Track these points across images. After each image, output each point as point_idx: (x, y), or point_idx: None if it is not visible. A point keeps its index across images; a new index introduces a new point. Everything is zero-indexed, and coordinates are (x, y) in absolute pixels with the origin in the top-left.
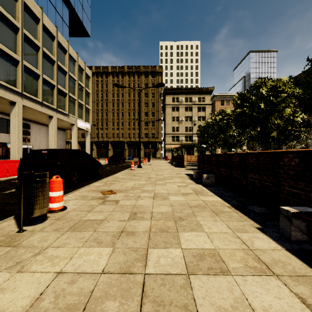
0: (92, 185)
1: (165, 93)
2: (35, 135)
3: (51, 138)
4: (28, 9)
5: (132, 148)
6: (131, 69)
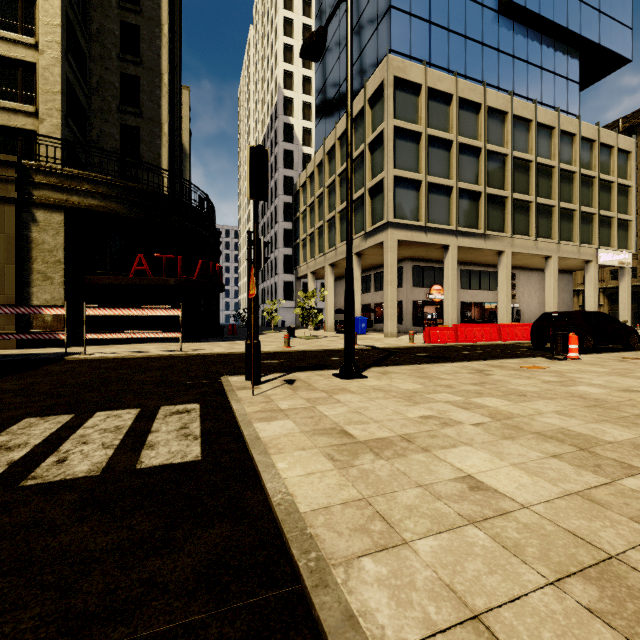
0: (614, 353)
1: None
2: (522, 288)
3: (549, 292)
4: (517, 118)
5: None
6: None
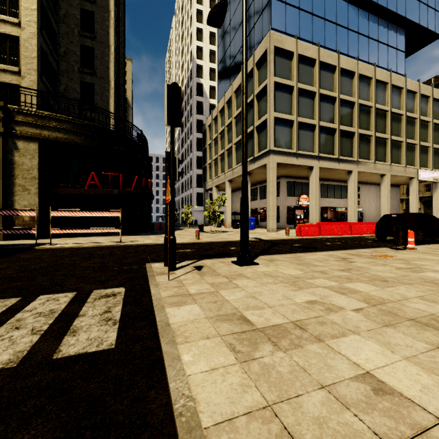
0: (438, 244)
1: None
2: (364, 197)
3: (384, 199)
4: (361, 76)
5: None
6: None
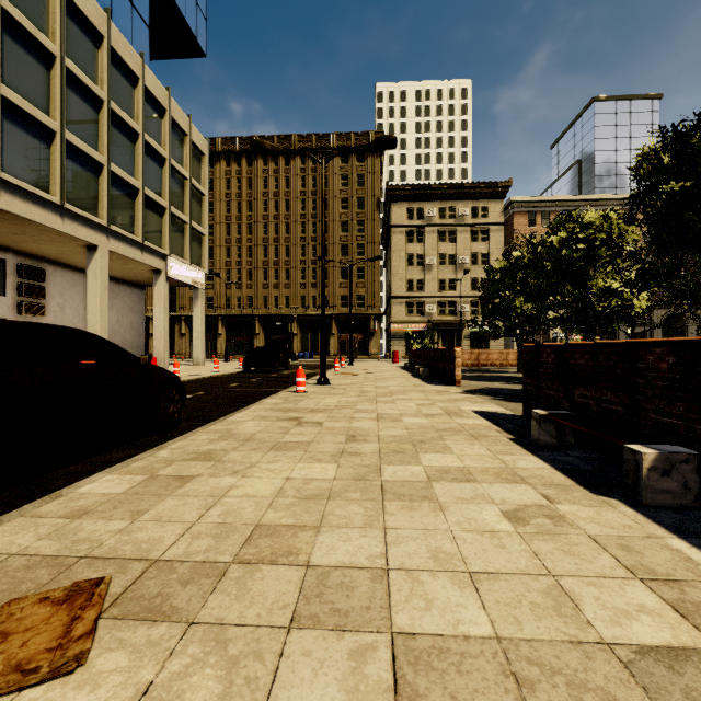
0: (75, 492)
1: (390, 198)
2: (62, 297)
3: (94, 304)
4: None
5: (311, 332)
6: (309, 143)
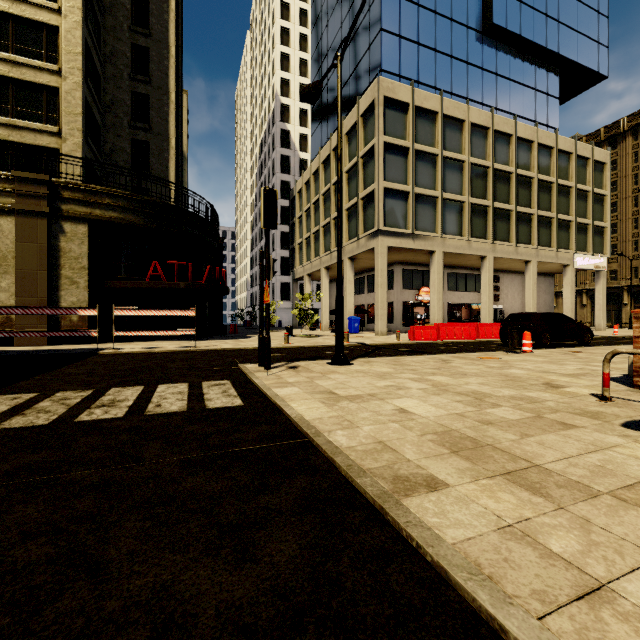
0: (567, 348)
1: None
2: (506, 289)
3: (528, 294)
4: (499, 133)
5: None
6: None
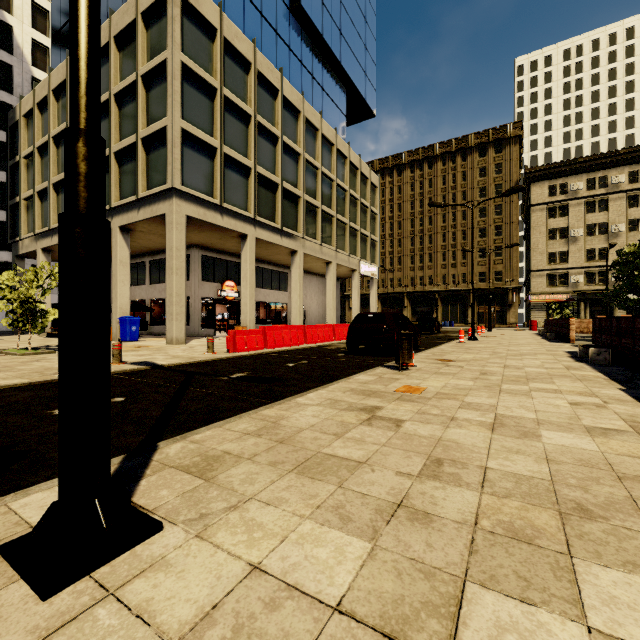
0: (419, 354)
1: (529, 180)
2: (306, 290)
3: (330, 294)
4: (308, 123)
5: (451, 304)
6: (449, 148)
